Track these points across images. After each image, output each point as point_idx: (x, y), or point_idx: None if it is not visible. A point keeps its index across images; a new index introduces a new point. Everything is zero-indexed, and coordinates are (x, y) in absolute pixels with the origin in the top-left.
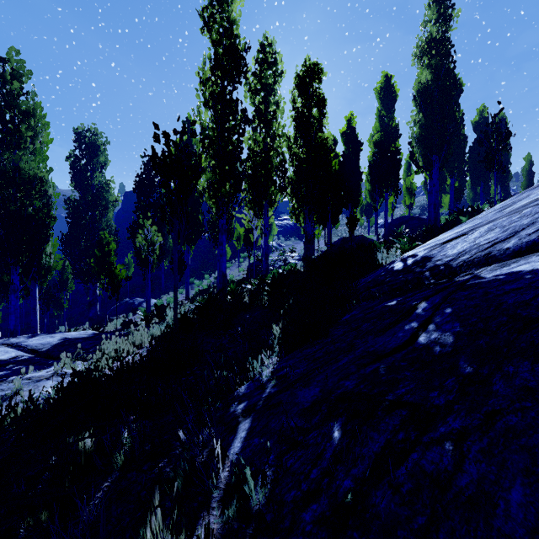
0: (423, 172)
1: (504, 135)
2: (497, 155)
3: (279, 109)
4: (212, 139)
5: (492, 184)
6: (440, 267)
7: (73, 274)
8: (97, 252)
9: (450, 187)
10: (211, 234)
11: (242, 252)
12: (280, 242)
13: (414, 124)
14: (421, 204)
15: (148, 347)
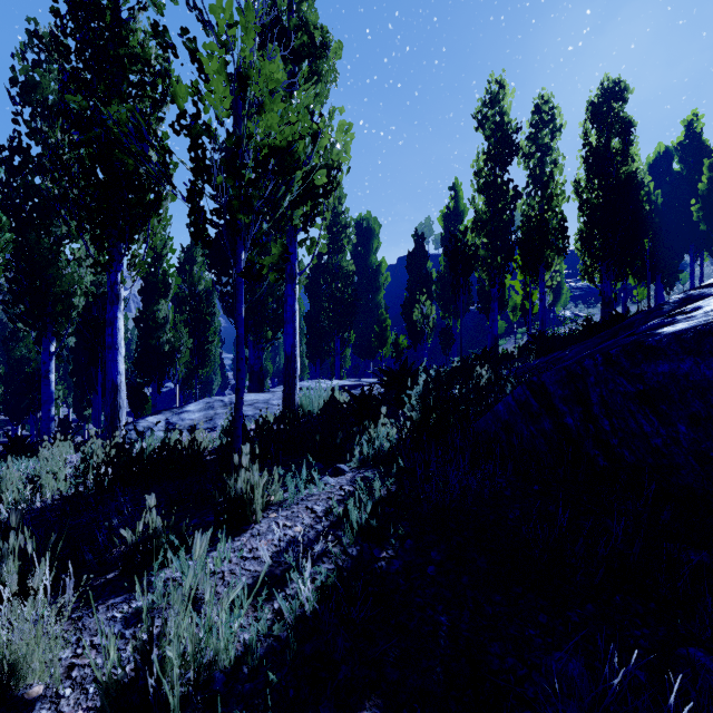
0: None
1: None
2: None
3: (556, 167)
4: (485, 221)
5: None
6: None
7: (354, 349)
8: (376, 328)
9: None
10: (481, 305)
11: (520, 326)
12: (577, 310)
13: None
14: None
15: None
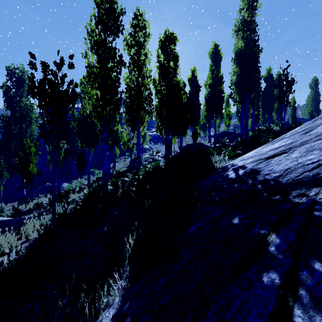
0: (237, 104)
1: (290, 82)
2: (286, 95)
3: (147, 58)
4: (96, 75)
5: (274, 113)
6: (270, 182)
7: (5, 168)
8: (21, 153)
9: (252, 114)
10: None
11: (127, 151)
12: (151, 145)
13: (234, 74)
14: (234, 124)
15: (31, 241)
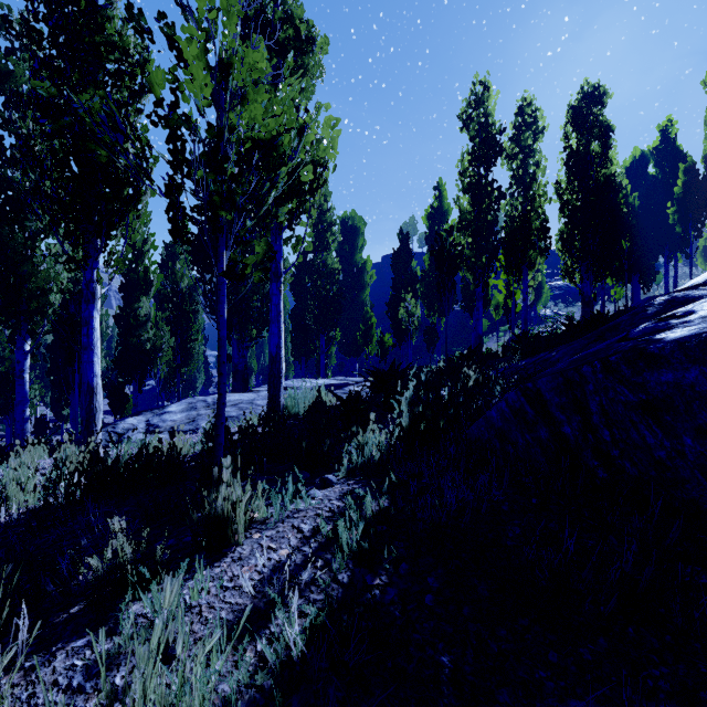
0: None
1: None
2: None
3: (539, 168)
4: (470, 221)
5: None
6: None
7: (339, 347)
8: (361, 326)
9: None
10: (465, 303)
11: (502, 324)
12: (557, 309)
13: None
14: None
15: None
